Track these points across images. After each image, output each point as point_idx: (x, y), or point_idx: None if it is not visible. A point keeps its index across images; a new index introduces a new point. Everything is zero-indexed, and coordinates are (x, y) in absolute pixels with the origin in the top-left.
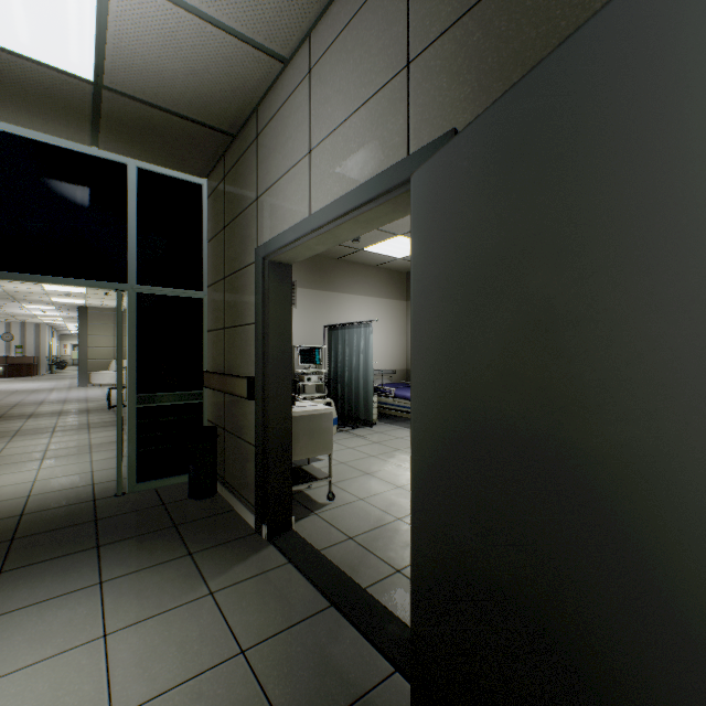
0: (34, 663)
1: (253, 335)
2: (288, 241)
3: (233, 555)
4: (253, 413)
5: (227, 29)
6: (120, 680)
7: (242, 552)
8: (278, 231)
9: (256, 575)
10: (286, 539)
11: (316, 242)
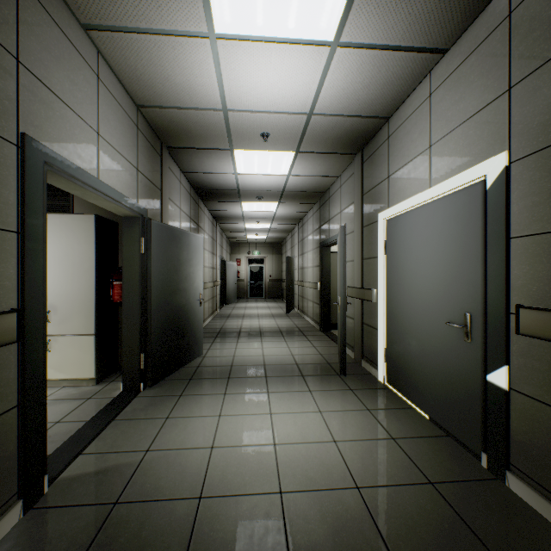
0: (245, 445)
1: (6, 248)
2: (86, 181)
3: (96, 480)
4: (6, 364)
5: (135, 27)
6: (214, 425)
7: (86, 481)
8: (65, 153)
9: (113, 452)
10: (49, 470)
11: (92, 195)
